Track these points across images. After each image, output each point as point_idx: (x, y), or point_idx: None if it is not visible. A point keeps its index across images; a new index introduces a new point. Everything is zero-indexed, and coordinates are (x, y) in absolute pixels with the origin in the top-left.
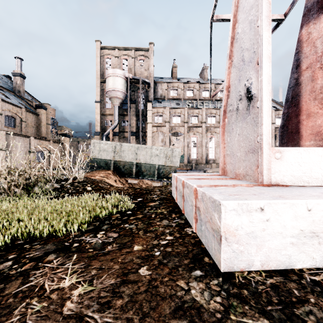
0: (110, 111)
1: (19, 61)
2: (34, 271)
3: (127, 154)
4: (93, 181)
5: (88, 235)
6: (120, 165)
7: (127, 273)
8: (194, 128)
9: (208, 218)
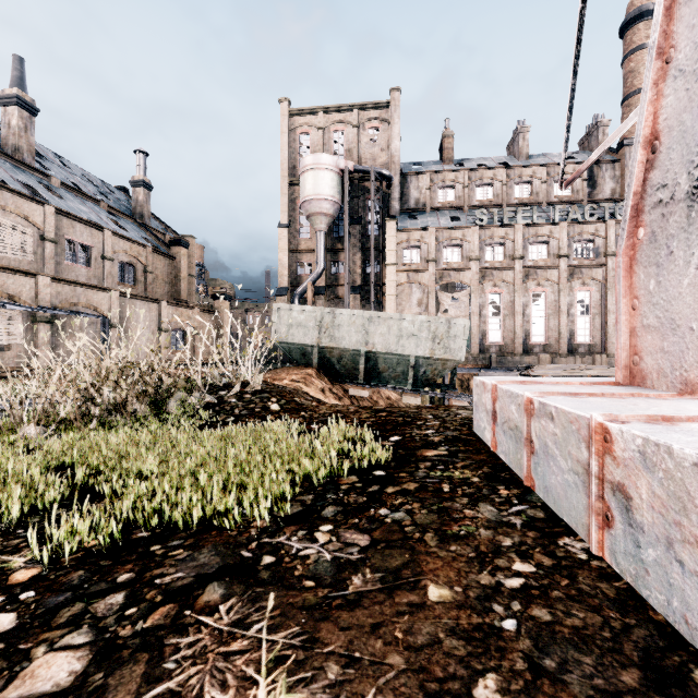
0: (308, 244)
1: (143, 157)
2: (175, 636)
3: (347, 332)
4: (281, 391)
5: (292, 532)
6: (331, 357)
7: (438, 697)
8: (494, 272)
9: (692, 533)
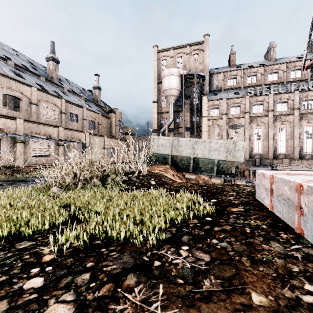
0: (165, 109)
1: (97, 77)
2: (113, 304)
3: (184, 148)
4: (155, 175)
5: (167, 248)
6: (177, 160)
7: None
8: (257, 118)
9: None
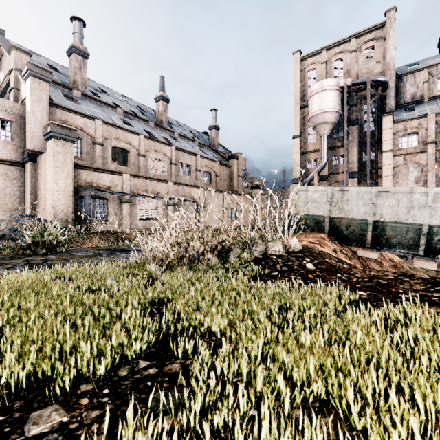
0: (314, 146)
1: (214, 112)
2: None
3: (354, 205)
4: (311, 251)
5: None
6: (340, 225)
7: None
8: None
9: None
